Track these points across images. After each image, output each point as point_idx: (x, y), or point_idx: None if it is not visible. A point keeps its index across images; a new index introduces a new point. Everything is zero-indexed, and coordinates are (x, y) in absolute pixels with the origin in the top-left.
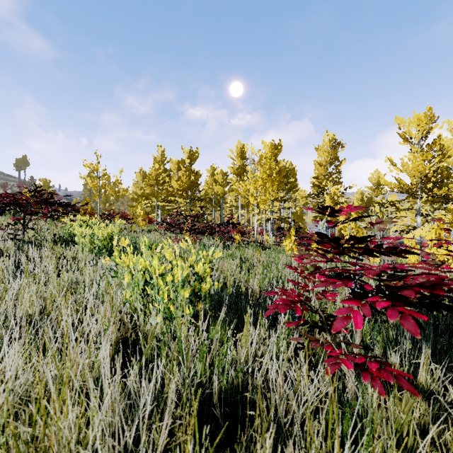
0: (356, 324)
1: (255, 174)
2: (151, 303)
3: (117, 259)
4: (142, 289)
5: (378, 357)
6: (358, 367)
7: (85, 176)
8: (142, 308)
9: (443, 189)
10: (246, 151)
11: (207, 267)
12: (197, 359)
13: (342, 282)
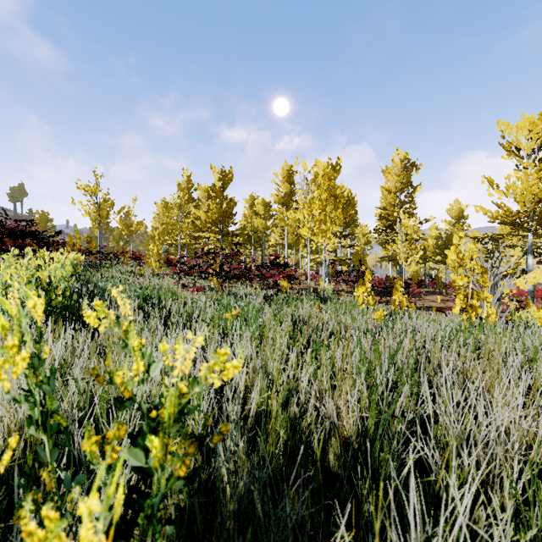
0: None
1: (309, 197)
2: None
3: None
4: None
5: None
6: None
7: (80, 202)
8: None
9: None
10: (294, 175)
11: None
12: None
13: None
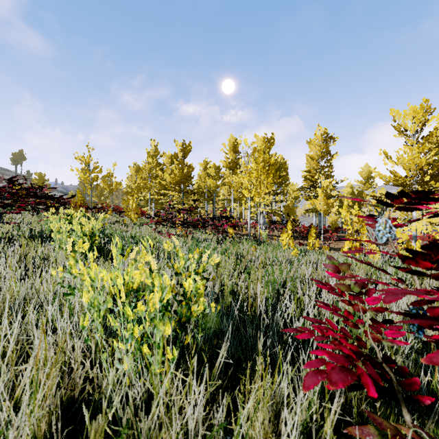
0: None
1: (249, 167)
2: None
3: (74, 269)
4: (110, 309)
5: None
6: None
7: (77, 169)
8: (105, 344)
9: None
10: (239, 145)
11: (200, 285)
12: None
13: None
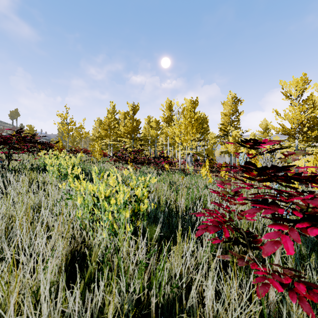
0: (287, 249)
1: (180, 121)
2: (101, 218)
3: (72, 184)
4: (92, 208)
5: (302, 277)
6: (284, 285)
7: (58, 123)
8: (91, 225)
9: (314, 132)
10: (173, 105)
11: (145, 191)
12: (136, 276)
13: (271, 208)
